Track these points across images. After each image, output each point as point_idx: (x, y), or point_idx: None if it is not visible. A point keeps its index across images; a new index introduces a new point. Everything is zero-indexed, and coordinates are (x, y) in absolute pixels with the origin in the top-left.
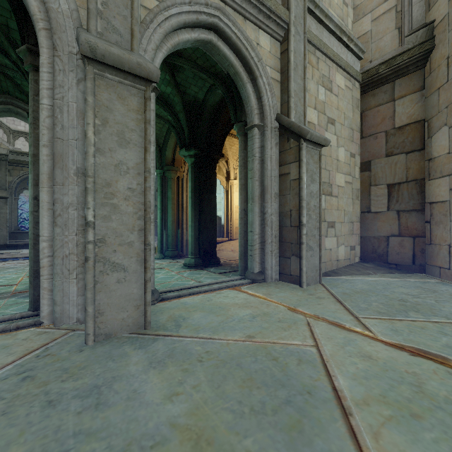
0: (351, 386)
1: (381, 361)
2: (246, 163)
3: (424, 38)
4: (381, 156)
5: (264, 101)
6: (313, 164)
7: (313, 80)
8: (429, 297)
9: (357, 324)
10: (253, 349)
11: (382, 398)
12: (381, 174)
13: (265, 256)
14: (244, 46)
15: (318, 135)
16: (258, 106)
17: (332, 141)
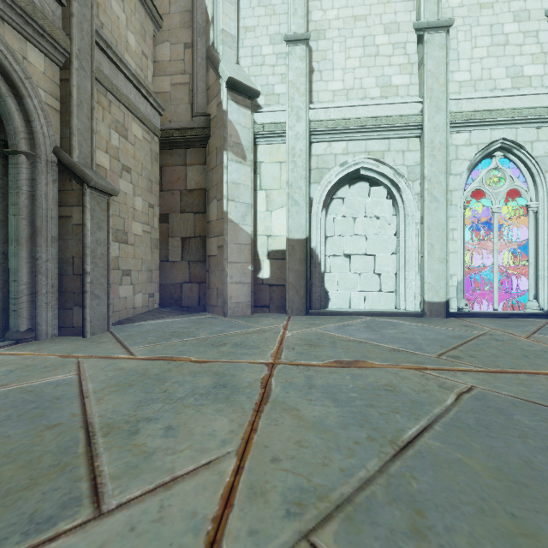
0: (96, 386)
1: (128, 369)
2: (7, 194)
3: (205, 124)
4: (177, 211)
5: (36, 127)
6: (101, 211)
7: (104, 122)
8: (194, 327)
9: (126, 353)
10: (5, 392)
11: (116, 385)
12: (177, 228)
13: (38, 310)
14: (1, 51)
15: (104, 184)
16: (27, 129)
17: (128, 189)
